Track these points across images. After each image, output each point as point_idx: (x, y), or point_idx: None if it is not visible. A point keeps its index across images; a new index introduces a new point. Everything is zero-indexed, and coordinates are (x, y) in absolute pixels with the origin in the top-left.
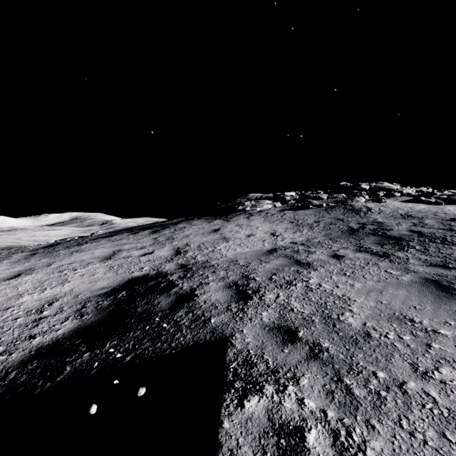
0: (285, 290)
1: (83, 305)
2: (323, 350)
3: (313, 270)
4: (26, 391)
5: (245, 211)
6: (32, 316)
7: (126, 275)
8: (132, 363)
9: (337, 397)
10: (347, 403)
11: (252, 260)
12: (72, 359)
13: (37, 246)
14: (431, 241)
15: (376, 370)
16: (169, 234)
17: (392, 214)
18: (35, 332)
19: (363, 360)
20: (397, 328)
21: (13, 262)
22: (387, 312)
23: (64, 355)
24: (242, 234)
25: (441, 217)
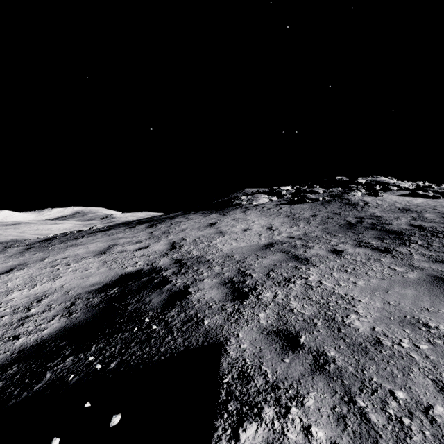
0: (283, 288)
1: (73, 302)
2: (329, 361)
3: (312, 266)
4: (0, 402)
5: (241, 206)
6: (18, 314)
7: (119, 270)
8: (117, 370)
9: (350, 424)
10: (363, 434)
11: (248, 255)
12: (54, 364)
13: (34, 240)
14: (433, 236)
15: (393, 388)
16: (165, 228)
17: (390, 208)
18: (20, 332)
19: (376, 374)
20: (411, 335)
21: (8, 256)
22: (396, 314)
23: (46, 359)
24: (238, 228)
25: (441, 211)
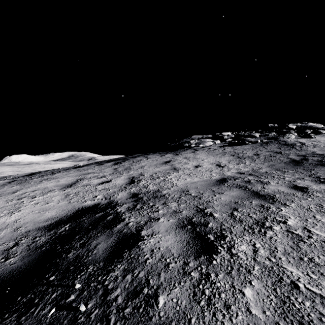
0: (261, 237)
1: (17, 241)
2: None
3: (282, 205)
4: None
5: (190, 148)
6: None
7: (77, 204)
8: None
9: None
10: None
11: (204, 190)
12: None
13: (20, 174)
14: None
15: None
16: (127, 165)
17: None
18: None
19: None
20: None
21: None
22: None
23: None
24: (190, 165)
25: None
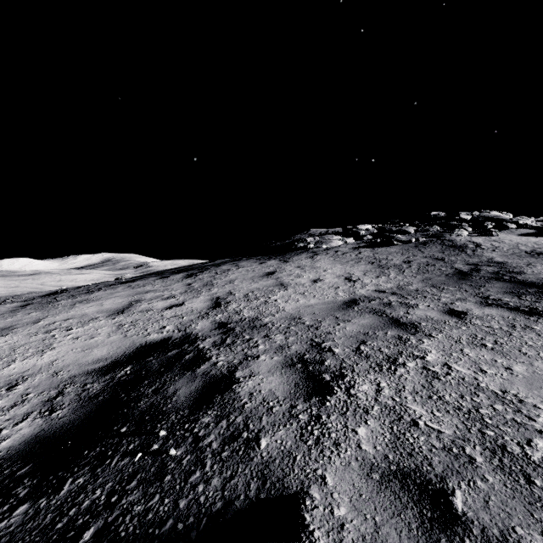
0: (389, 375)
1: (61, 390)
2: None
3: (426, 336)
4: None
5: (307, 250)
6: None
7: (138, 338)
8: None
9: None
10: None
11: (323, 317)
12: None
13: (36, 294)
14: None
15: None
16: (207, 278)
17: (513, 252)
18: None
19: None
20: None
21: None
22: None
23: None
24: (305, 278)
25: None
